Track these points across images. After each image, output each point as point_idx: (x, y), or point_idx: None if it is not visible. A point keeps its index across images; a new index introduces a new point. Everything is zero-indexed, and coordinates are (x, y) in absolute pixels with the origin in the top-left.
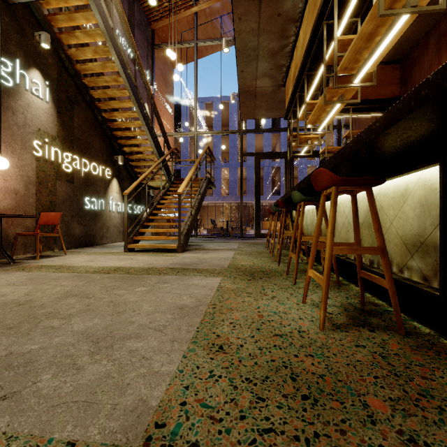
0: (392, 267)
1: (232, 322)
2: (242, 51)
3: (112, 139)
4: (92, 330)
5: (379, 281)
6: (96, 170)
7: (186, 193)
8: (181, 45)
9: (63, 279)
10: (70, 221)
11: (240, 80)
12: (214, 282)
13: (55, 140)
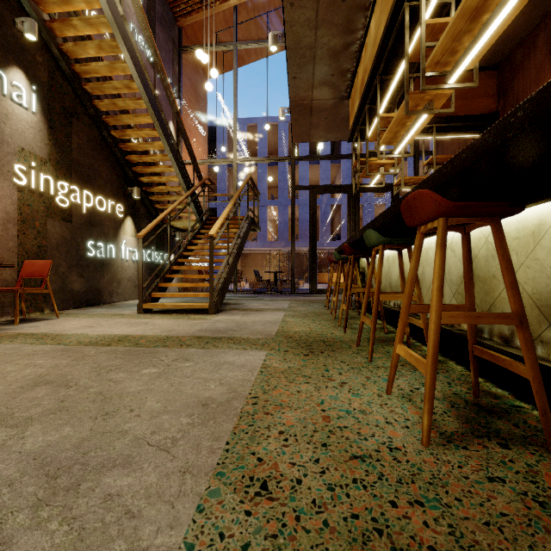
0: (514, 339)
1: (283, 431)
2: (294, 50)
3: (125, 165)
4: (54, 449)
5: (511, 366)
6: (103, 205)
7: (222, 237)
8: (216, 48)
9: (41, 354)
10: (67, 272)
11: (292, 90)
12: (257, 359)
13: (45, 165)
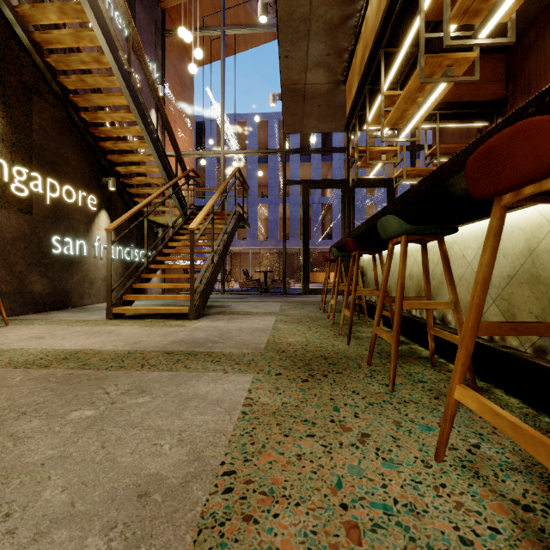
0: None
1: None
2: (286, 22)
3: (99, 153)
4: None
5: None
6: (72, 196)
7: (207, 233)
8: (202, 33)
9: None
10: (26, 271)
11: (283, 72)
12: (239, 388)
13: None
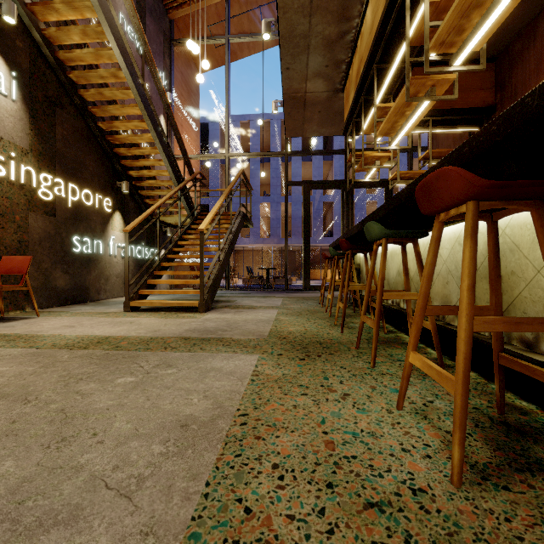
0: (539, 343)
1: (278, 463)
2: (287, 38)
3: (113, 158)
4: None
5: None
6: (90, 199)
7: (214, 232)
8: (208, 41)
9: (6, 360)
10: (51, 268)
11: (285, 82)
12: (247, 364)
13: (27, 156)
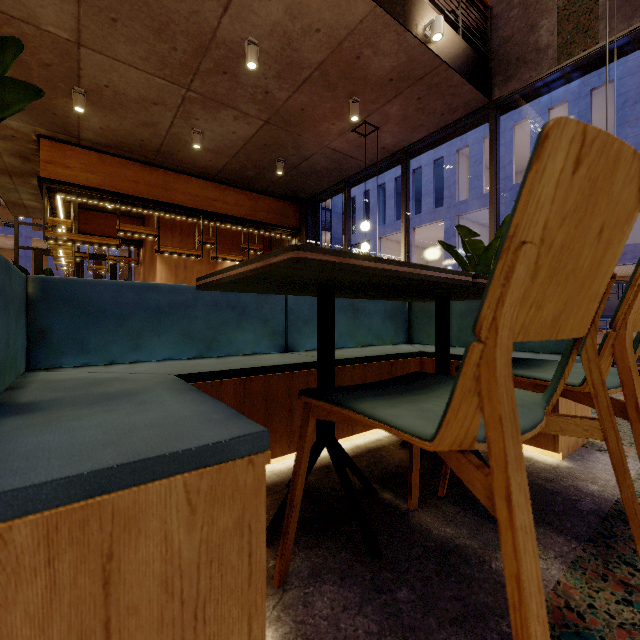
0: None
1: None
2: (1, 186)
3: None
4: None
5: None
6: None
7: None
8: None
9: None
10: None
11: (4, 197)
12: None
13: None
